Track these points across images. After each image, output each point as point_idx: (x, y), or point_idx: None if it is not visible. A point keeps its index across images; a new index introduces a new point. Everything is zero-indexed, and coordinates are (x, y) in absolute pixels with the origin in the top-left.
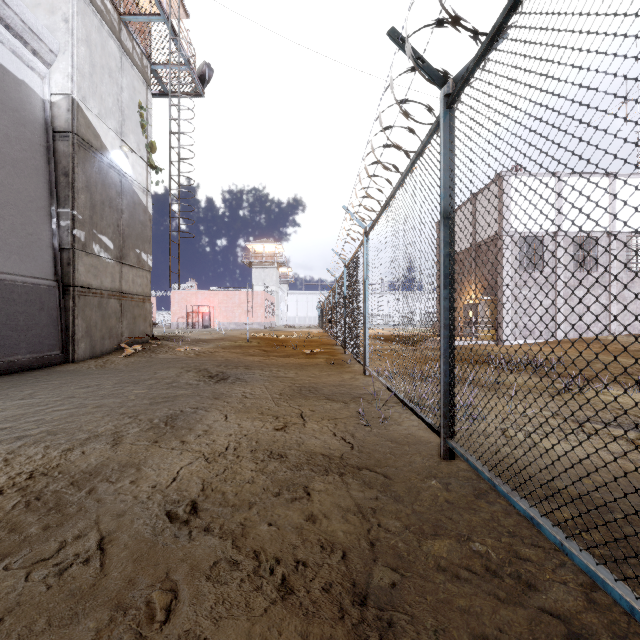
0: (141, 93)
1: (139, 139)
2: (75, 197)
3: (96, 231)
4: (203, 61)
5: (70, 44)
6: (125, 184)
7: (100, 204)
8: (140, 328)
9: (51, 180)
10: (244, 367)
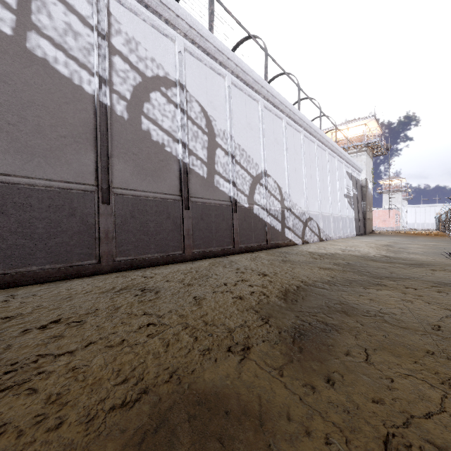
0: (371, 164)
1: (371, 177)
2: (366, 199)
3: (367, 205)
4: (387, 144)
5: (365, 167)
6: (370, 191)
7: (368, 199)
8: (371, 228)
9: (361, 197)
10: (415, 236)
